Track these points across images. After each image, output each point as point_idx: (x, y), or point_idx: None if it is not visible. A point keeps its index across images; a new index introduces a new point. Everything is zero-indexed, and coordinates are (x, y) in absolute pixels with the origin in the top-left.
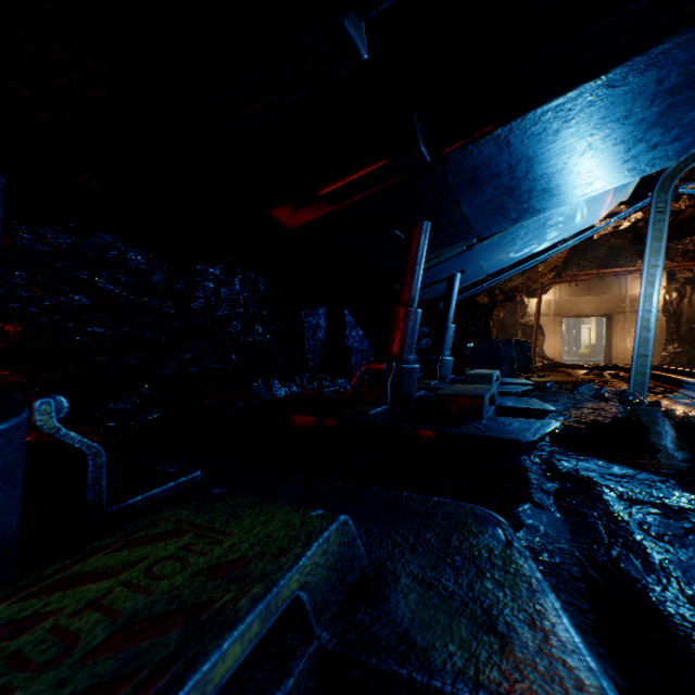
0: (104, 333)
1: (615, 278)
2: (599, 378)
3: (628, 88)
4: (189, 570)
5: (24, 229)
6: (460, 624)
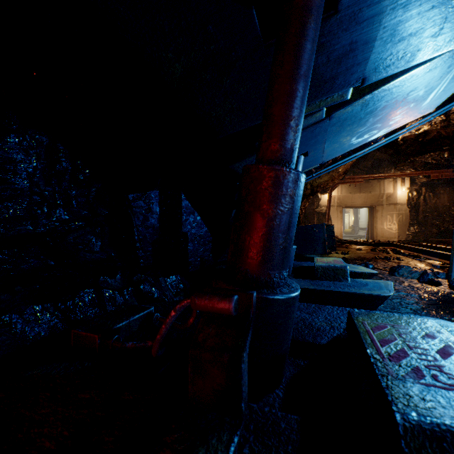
0: None
1: (377, 181)
2: (387, 254)
3: None
4: None
5: None
6: None
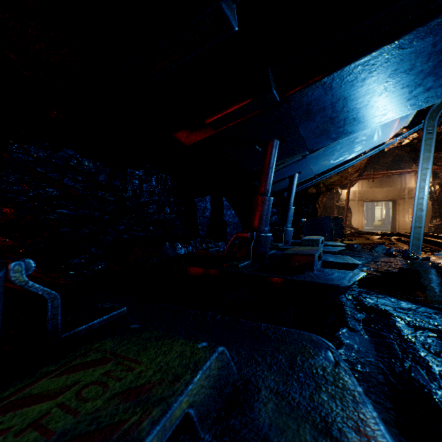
0: (68, 213)
1: (398, 176)
2: (388, 241)
3: (413, 49)
4: (108, 394)
5: (16, 146)
6: (305, 430)
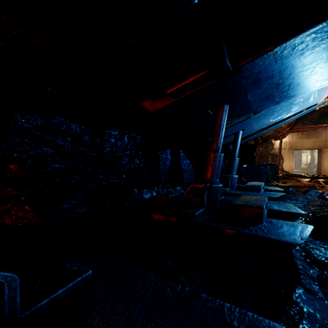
0: (59, 167)
1: (323, 129)
2: (317, 184)
3: None
4: None
5: (20, 117)
6: None
